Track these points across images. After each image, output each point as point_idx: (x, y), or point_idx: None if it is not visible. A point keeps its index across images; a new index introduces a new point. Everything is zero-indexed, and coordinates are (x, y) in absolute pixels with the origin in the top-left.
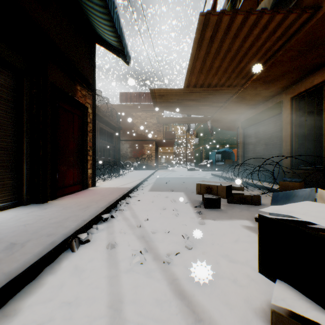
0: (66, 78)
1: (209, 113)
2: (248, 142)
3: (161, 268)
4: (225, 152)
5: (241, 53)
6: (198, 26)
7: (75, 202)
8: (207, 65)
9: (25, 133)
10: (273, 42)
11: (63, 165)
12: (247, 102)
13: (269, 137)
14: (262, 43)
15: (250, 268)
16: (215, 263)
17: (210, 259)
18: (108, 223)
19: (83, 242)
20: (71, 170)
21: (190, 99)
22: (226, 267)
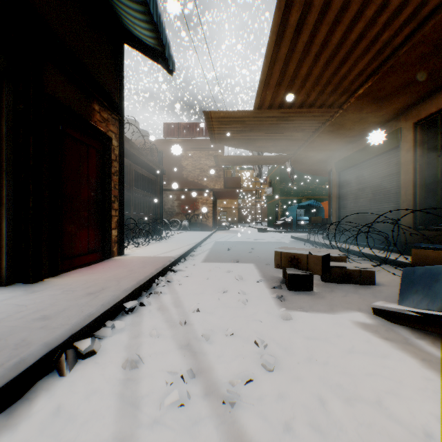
0: (75, 91)
1: (290, 149)
2: (346, 191)
3: (218, 418)
4: (310, 206)
5: (344, 50)
6: (278, 3)
7: (85, 280)
8: (291, 72)
9: (5, 172)
10: (395, 31)
11: (71, 224)
12: (345, 132)
13: (378, 183)
14: (378, 33)
15: (390, 419)
16: (319, 404)
17: (309, 395)
18: (133, 317)
19: (83, 356)
20: (84, 231)
21: (262, 127)
22: (343, 416)
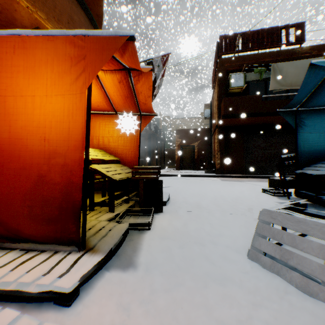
0: None
1: None
2: None
3: None
4: None
5: None
6: None
7: None
8: None
9: None
10: None
11: None
12: None
13: None
14: None
15: None
16: None
17: None
18: None
19: None
20: None
21: None
22: None
